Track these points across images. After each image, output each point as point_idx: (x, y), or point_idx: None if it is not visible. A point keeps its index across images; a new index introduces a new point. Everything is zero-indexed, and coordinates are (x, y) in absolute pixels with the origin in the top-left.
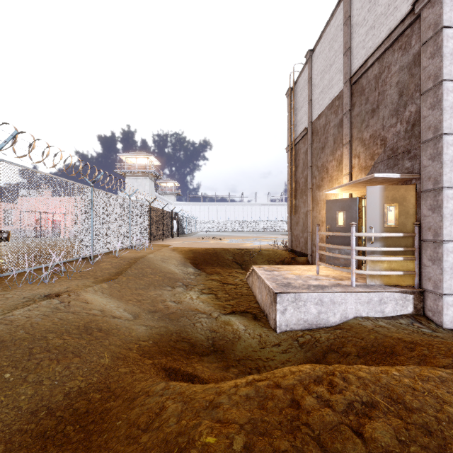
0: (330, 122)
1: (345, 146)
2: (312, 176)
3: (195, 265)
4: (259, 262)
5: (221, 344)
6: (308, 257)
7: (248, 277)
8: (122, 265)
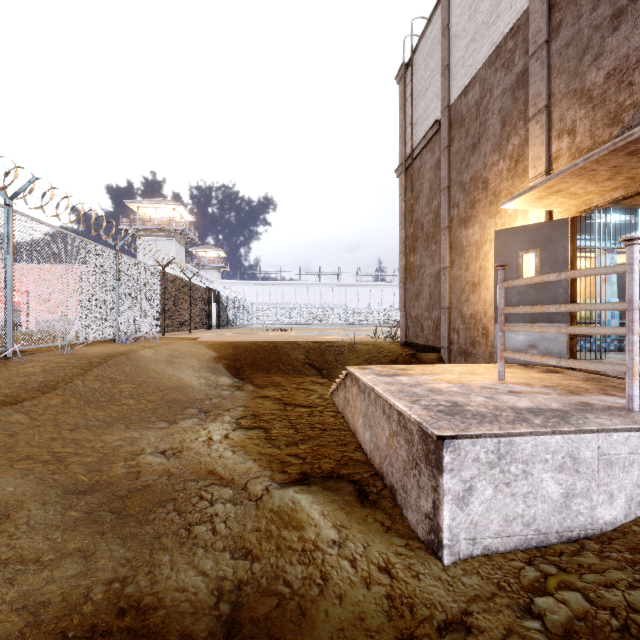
0: (492, 88)
1: (535, 119)
2: (450, 205)
3: (234, 369)
4: (352, 363)
5: (260, 621)
6: (443, 354)
7: (335, 390)
8: (67, 370)
